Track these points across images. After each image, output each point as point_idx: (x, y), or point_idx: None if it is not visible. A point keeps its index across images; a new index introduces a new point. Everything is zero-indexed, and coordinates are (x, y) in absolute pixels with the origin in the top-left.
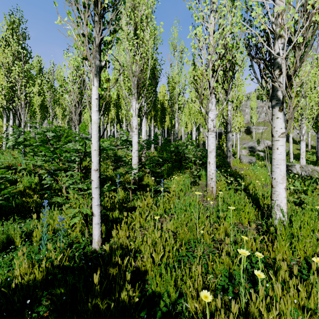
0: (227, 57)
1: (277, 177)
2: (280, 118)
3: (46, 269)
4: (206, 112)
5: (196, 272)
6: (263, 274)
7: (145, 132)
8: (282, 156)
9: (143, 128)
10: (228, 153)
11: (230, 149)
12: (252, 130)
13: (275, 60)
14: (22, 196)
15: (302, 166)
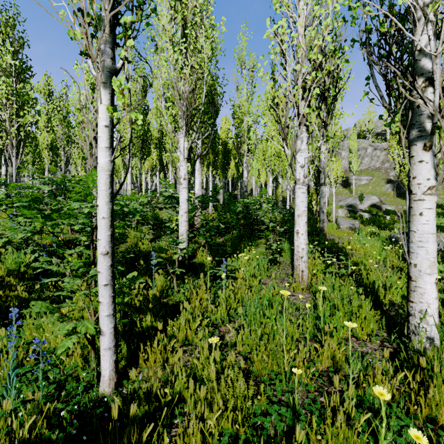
0: (327, 66)
1: (421, 262)
2: (426, 162)
3: None
4: (293, 154)
5: None
6: None
7: (200, 185)
8: (429, 227)
9: (196, 178)
10: (321, 215)
11: (323, 210)
12: (351, 181)
13: (416, 63)
14: None
15: None
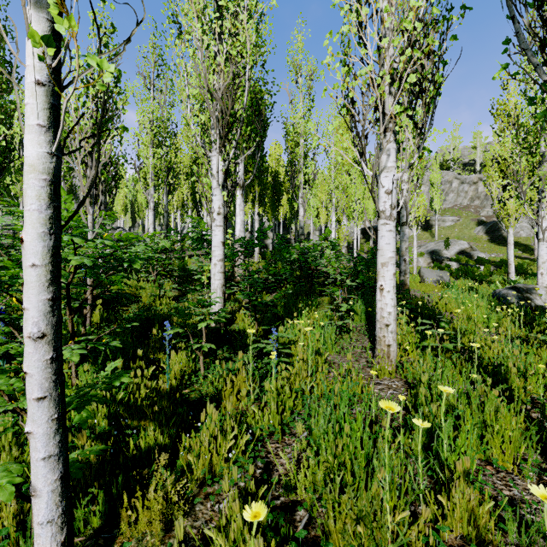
0: (428, 39)
1: None
2: None
3: None
4: (375, 175)
5: None
6: None
7: (242, 224)
8: None
9: (237, 216)
10: (402, 264)
11: (405, 257)
12: (433, 223)
13: None
14: None
15: None
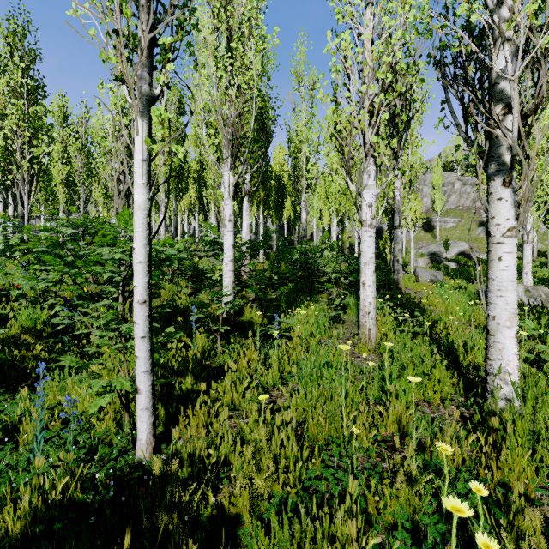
0: (397, 87)
1: (500, 314)
2: (505, 200)
3: (32, 511)
4: (358, 191)
5: (343, 527)
6: (496, 545)
7: (248, 228)
8: (509, 273)
9: (244, 220)
10: (395, 264)
11: (398, 258)
12: (435, 224)
13: (495, 87)
14: (13, 347)
15: (529, 288)
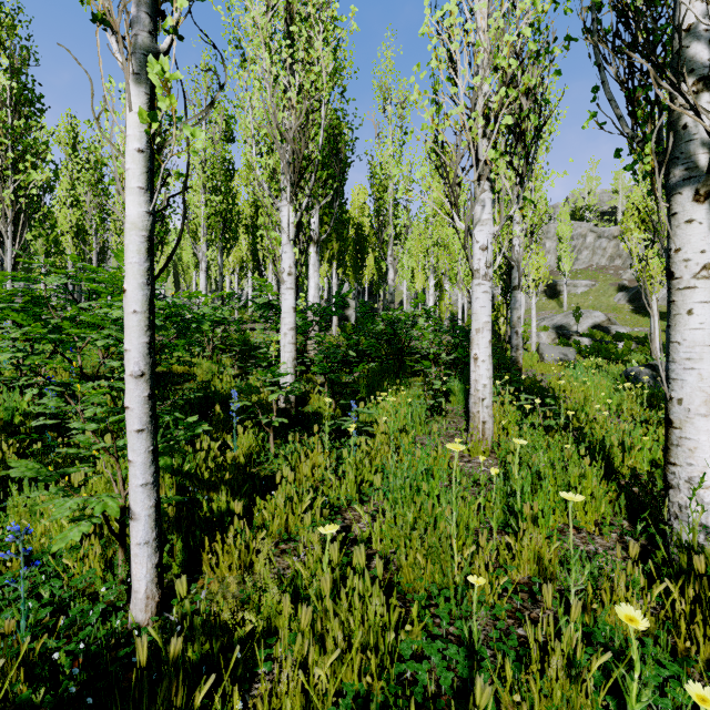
0: (525, 78)
1: (691, 396)
2: (698, 223)
3: None
4: (468, 228)
5: None
6: None
7: (317, 289)
8: (705, 334)
9: (311, 278)
10: (513, 337)
11: (517, 329)
12: (561, 288)
13: (681, 53)
14: None
15: None
